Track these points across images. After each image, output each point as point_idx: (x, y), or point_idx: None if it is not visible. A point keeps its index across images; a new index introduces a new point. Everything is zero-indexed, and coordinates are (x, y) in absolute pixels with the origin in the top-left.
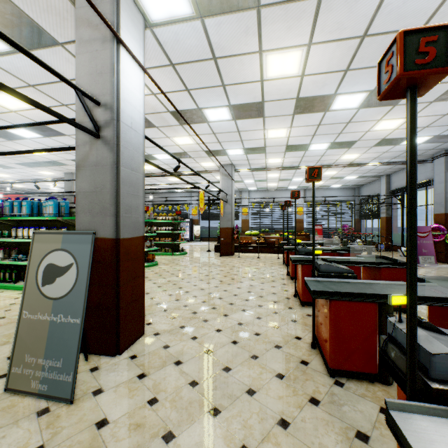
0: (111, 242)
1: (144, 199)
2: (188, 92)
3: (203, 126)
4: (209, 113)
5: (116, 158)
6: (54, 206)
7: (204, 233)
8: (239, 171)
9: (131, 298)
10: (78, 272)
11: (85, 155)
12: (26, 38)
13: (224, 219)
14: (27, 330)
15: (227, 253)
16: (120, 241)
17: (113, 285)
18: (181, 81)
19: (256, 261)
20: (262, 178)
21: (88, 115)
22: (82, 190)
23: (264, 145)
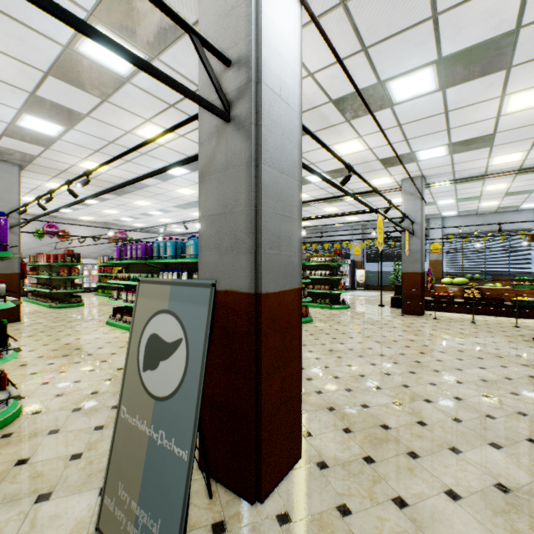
0: (247, 299)
1: (300, 225)
2: (365, 52)
3: (382, 115)
4: (397, 88)
5: (255, 150)
6: (195, 246)
7: (369, 279)
8: (434, 186)
9: (279, 399)
10: (187, 357)
11: (210, 156)
12: (157, 34)
13: (408, 260)
14: (123, 439)
15: (414, 310)
16: (260, 299)
17: (250, 376)
18: (355, 34)
19: (471, 329)
20: (472, 195)
21: (211, 80)
22: (206, 212)
23: (493, 131)
